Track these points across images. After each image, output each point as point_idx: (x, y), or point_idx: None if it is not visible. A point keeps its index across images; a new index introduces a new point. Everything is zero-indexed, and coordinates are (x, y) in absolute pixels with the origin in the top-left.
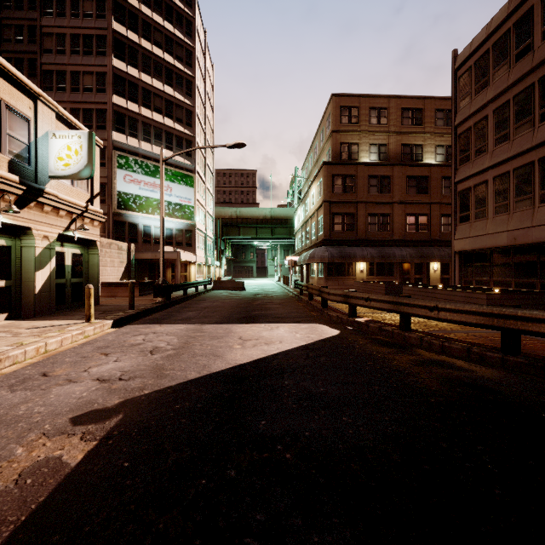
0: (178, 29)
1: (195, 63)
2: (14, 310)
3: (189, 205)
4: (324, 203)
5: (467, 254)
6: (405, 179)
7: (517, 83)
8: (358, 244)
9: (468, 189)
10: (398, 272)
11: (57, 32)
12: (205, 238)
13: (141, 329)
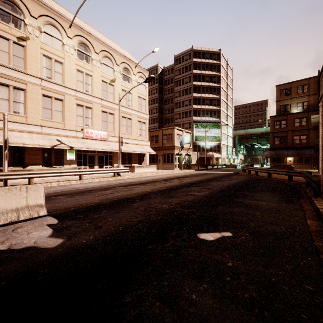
0: (214, 71)
1: (221, 80)
2: (180, 168)
3: (218, 136)
4: (270, 133)
5: None
6: None
7: None
8: (288, 149)
9: None
10: (312, 161)
11: (178, 91)
12: (227, 147)
13: (199, 171)
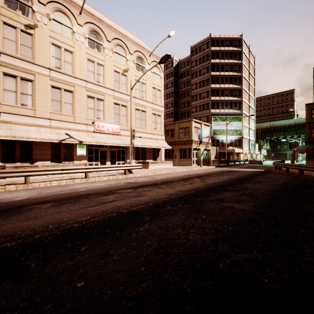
0: (234, 59)
1: (242, 69)
2: (198, 164)
3: (239, 129)
4: (306, 123)
5: None
6: None
7: None
8: None
9: None
10: None
11: (195, 83)
12: (249, 141)
13: (221, 168)
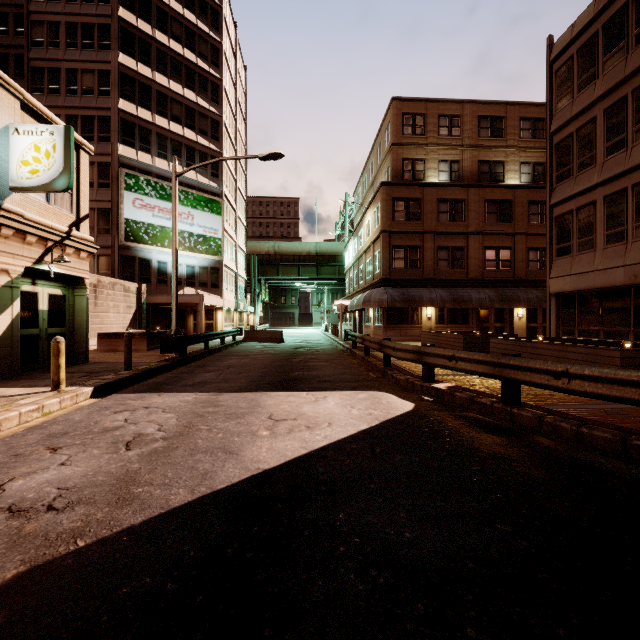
0: (201, 20)
1: (223, 62)
2: None
3: (215, 237)
4: (383, 233)
5: (567, 296)
6: (483, 203)
7: (638, 73)
8: (425, 285)
9: (569, 213)
10: (474, 320)
11: (49, 20)
12: (236, 278)
13: (130, 400)
